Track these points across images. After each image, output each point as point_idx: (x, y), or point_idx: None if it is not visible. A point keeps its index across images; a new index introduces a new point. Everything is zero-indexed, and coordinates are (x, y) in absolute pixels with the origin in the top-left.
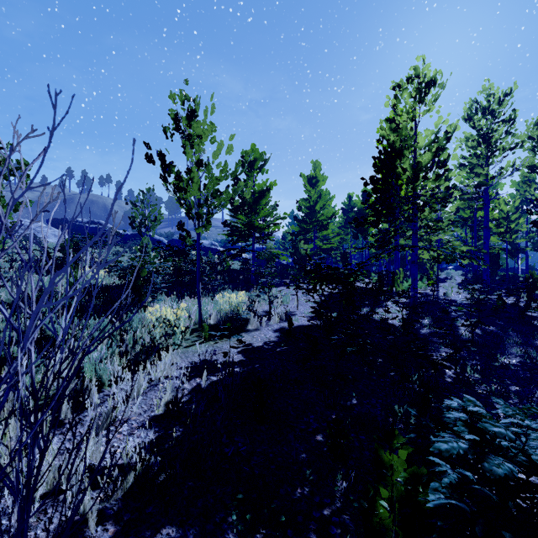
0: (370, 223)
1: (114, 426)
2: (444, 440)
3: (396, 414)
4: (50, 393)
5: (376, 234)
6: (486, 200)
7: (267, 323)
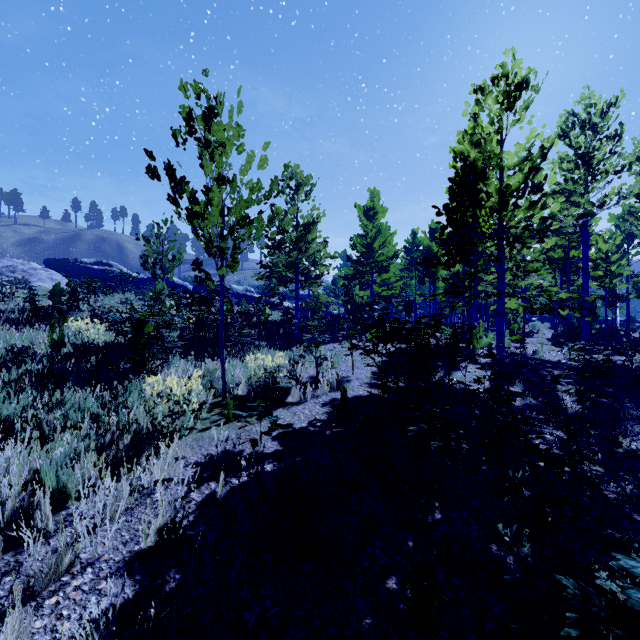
0: (445, 263)
1: (71, 575)
2: None
3: (500, 537)
4: None
5: (453, 278)
6: (585, 236)
7: (314, 393)
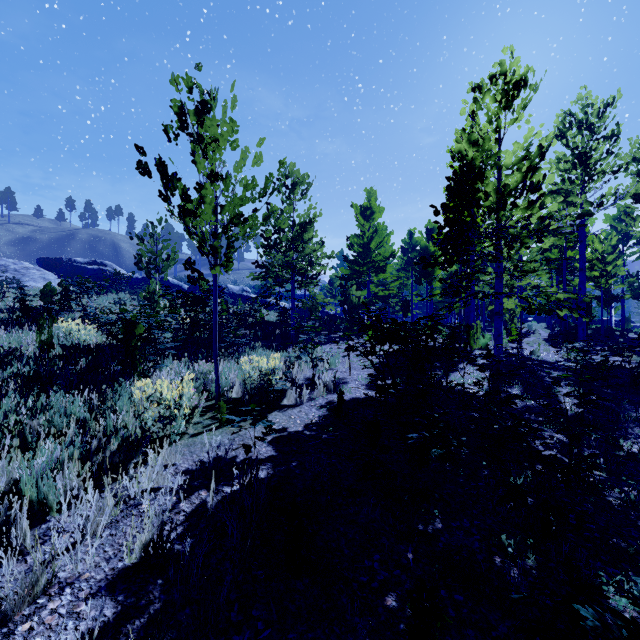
0: (442, 263)
1: (47, 596)
2: None
3: (503, 548)
4: None
5: (451, 278)
6: (582, 236)
7: (310, 395)
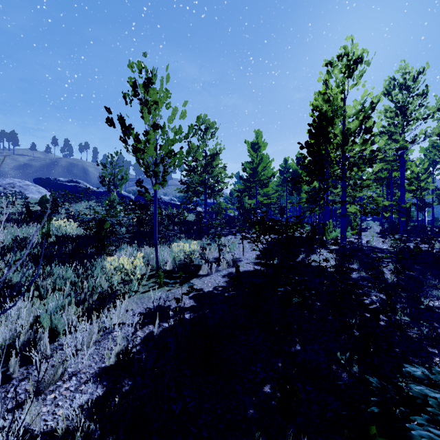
0: (305, 181)
1: (62, 381)
2: (427, 435)
3: (338, 361)
4: (4, 344)
5: (311, 191)
6: (402, 162)
7: (217, 268)
